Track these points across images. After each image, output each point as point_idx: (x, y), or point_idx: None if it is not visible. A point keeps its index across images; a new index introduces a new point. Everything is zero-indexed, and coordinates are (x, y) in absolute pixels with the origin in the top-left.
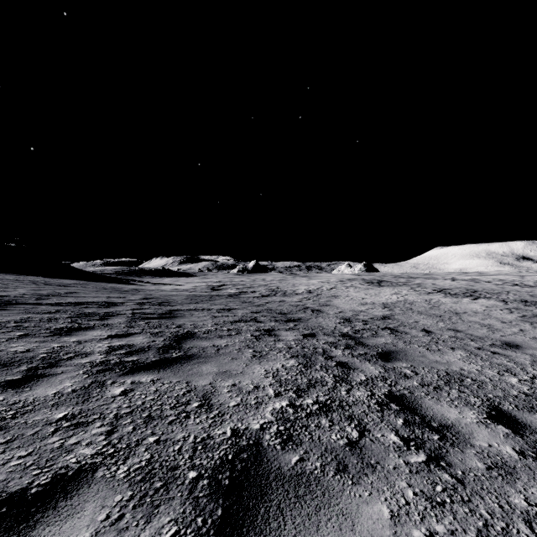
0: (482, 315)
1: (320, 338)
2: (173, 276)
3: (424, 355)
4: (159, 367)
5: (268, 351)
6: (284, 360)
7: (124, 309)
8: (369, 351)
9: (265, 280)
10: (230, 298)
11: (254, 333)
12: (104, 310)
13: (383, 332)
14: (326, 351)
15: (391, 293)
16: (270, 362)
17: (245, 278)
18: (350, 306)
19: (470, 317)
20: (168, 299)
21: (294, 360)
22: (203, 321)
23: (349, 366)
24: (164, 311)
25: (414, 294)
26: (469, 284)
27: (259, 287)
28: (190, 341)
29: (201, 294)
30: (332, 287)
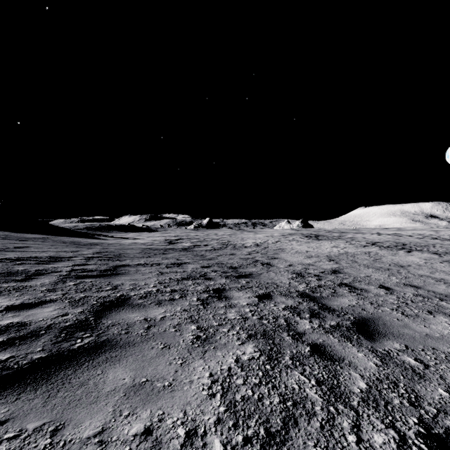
0: (427, 269)
1: (277, 300)
2: (137, 231)
3: (406, 324)
4: (32, 378)
5: (217, 326)
6: (238, 345)
7: (65, 265)
8: (340, 319)
9: (217, 235)
10: (183, 251)
11: (202, 295)
12: (39, 267)
13: (342, 290)
14: (290, 322)
15: (330, 246)
16: (219, 353)
17: (200, 233)
18: (297, 259)
19: (417, 270)
20: (121, 252)
21: (253, 344)
22: (146, 280)
23: (329, 353)
24: (109, 267)
25: (351, 247)
26: (394, 237)
27: (212, 241)
28: (115, 313)
29: (157, 247)
30: (277, 240)
